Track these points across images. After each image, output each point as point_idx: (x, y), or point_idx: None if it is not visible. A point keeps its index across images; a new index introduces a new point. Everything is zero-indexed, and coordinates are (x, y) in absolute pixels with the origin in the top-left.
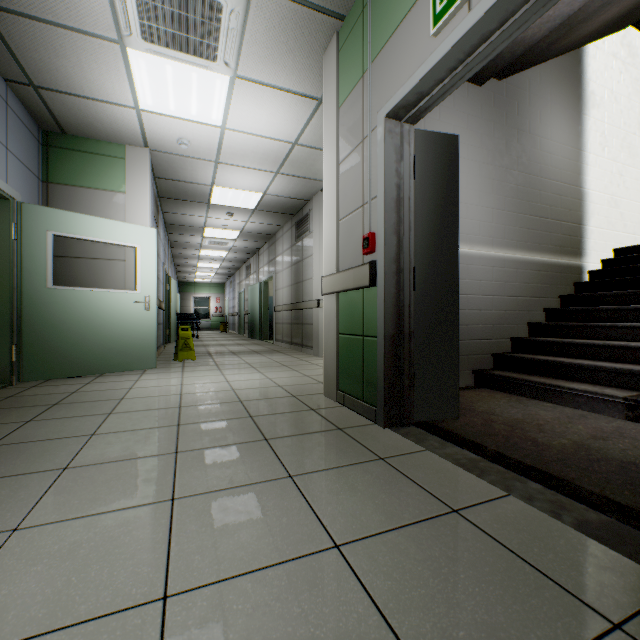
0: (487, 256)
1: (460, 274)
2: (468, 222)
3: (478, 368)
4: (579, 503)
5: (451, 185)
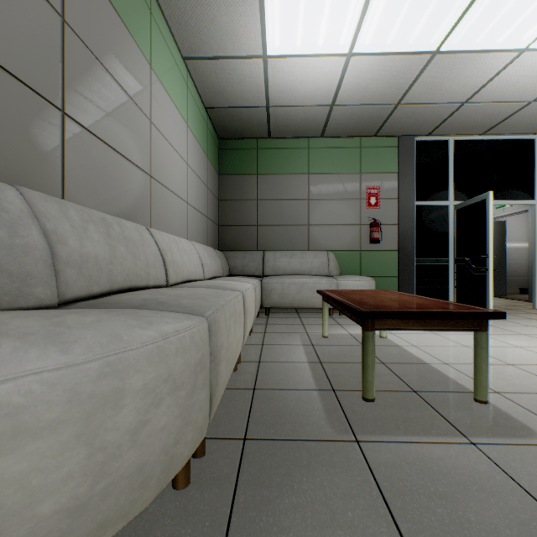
0: (526, 246)
1: (512, 253)
2: (516, 234)
3: (521, 287)
4: (524, 301)
5: (503, 234)
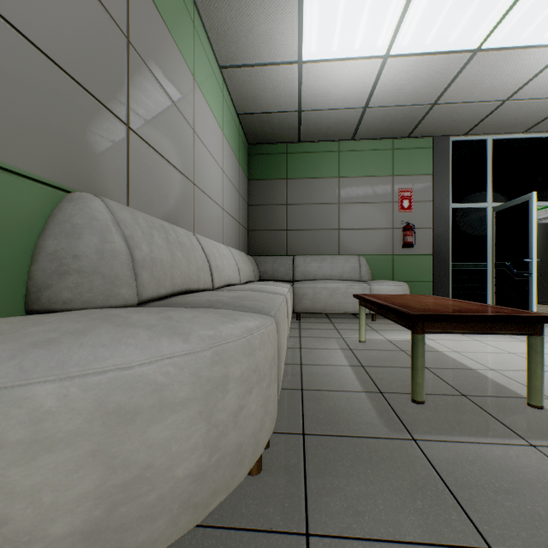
0: None
1: None
2: None
3: None
4: None
5: (545, 237)
